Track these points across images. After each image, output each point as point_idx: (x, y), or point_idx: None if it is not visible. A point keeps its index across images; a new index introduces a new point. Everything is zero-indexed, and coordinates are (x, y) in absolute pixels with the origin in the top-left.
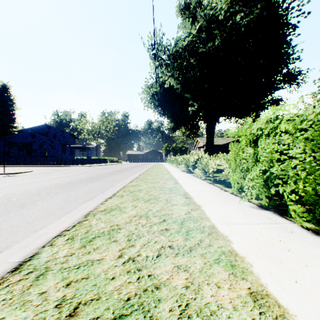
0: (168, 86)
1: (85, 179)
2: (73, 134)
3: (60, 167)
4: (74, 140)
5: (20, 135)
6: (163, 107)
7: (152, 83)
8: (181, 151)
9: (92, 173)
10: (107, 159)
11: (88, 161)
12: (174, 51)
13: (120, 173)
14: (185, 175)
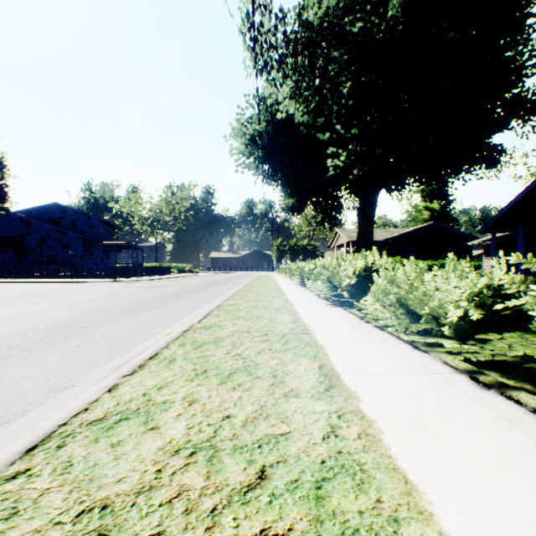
0: (284, 121)
1: (31, 332)
2: (108, 222)
3: (62, 285)
4: (112, 233)
5: (1, 222)
6: (274, 163)
7: (251, 116)
8: (306, 253)
9: (95, 305)
10: (170, 267)
11: (131, 272)
12: (298, 27)
13: (167, 304)
14: (335, 317)
